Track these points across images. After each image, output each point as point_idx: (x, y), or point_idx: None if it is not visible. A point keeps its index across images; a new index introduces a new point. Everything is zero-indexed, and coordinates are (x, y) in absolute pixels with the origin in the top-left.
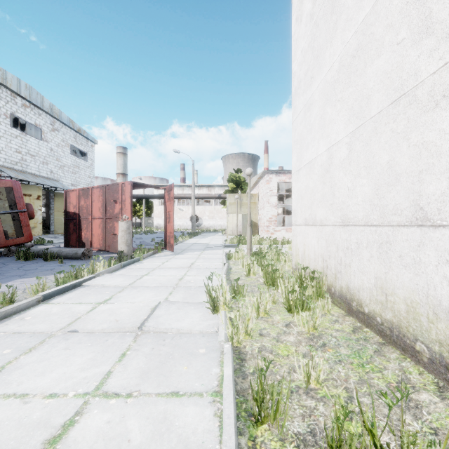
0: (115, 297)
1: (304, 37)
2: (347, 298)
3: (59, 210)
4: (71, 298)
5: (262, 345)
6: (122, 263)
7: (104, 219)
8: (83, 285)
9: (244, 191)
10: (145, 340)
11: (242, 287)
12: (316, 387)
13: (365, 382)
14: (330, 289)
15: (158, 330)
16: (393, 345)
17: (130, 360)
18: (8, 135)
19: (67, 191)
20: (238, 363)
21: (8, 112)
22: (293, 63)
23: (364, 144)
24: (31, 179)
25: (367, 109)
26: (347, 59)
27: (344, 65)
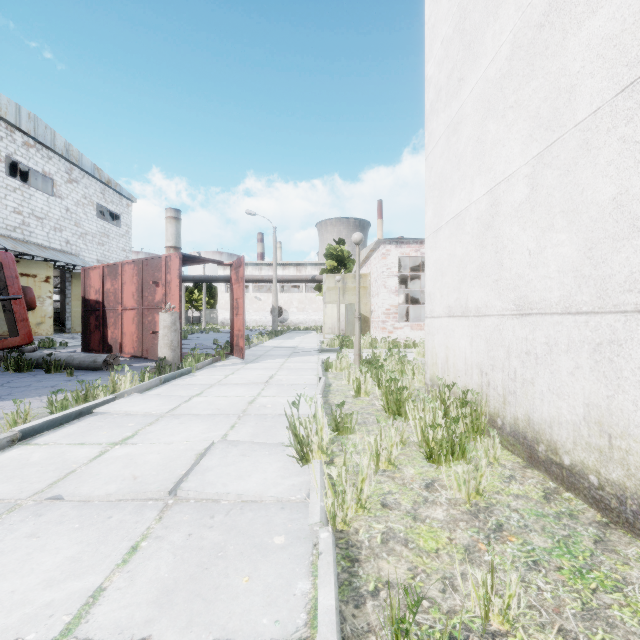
0: (141, 434)
1: (446, 19)
2: (527, 437)
3: (78, 298)
4: (69, 435)
5: (388, 528)
6: (162, 376)
7: (140, 311)
8: (95, 413)
9: (349, 271)
10: (178, 517)
11: (349, 416)
12: (501, 629)
13: (597, 614)
14: (493, 420)
15: (203, 497)
16: (627, 528)
17: (143, 562)
18: (2, 187)
19: (86, 269)
20: (345, 567)
21: (2, 154)
22: (428, 64)
23: (562, 173)
24: (36, 252)
25: (569, 110)
26: (527, 34)
27: (520, 46)
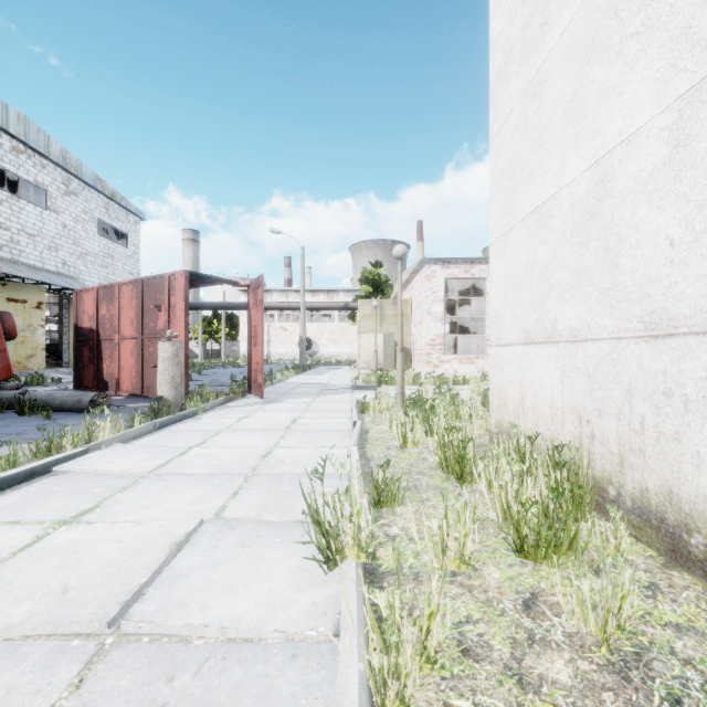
0: (106, 505)
1: None
2: (667, 520)
3: None
4: (4, 507)
5: None
6: (157, 420)
7: (140, 340)
8: (56, 472)
9: (386, 297)
10: (112, 679)
11: (396, 482)
12: None
13: None
14: (601, 488)
15: (164, 632)
16: None
17: None
18: None
19: (79, 292)
20: None
21: None
22: (493, 21)
23: None
24: (25, 273)
25: None
26: None
27: None
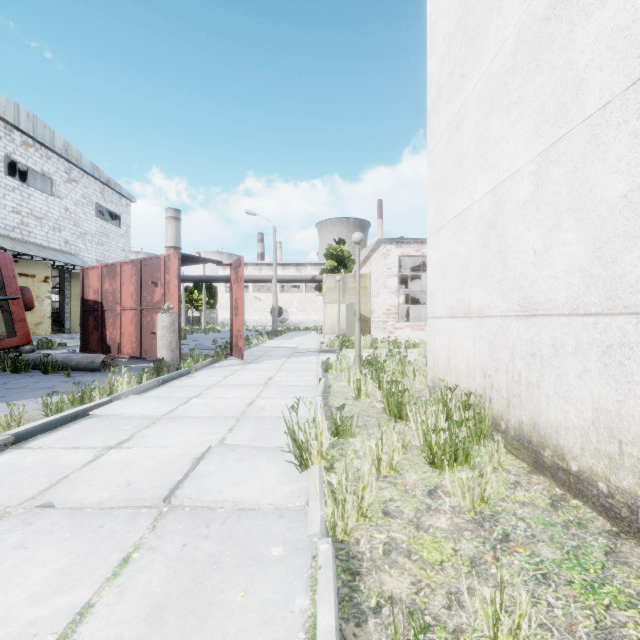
0: (137, 437)
1: (448, 14)
2: (533, 442)
3: (78, 298)
4: (63, 438)
5: (390, 538)
6: (160, 378)
7: (139, 311)
8: (91, 415)
9: (349, 271)
10: (173, 526)
11: (349, 420)
12: None
13: (612, 633)
14: (497, 424)
15: (199, 505)
16: (638, 539)
17: (134, 576)
18: (1, 186)
19: (85, 269)
20: (345, 581)
21: (1, 153)
22: (429, 61)
23: (569, 170)
24: (34, 252)
25: (577, 105)
26: (533, 28)
27: (525, 40)
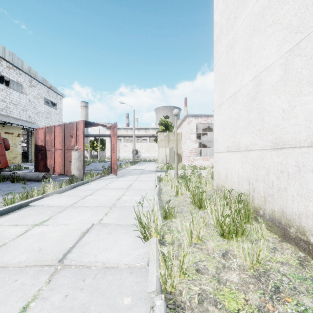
0: (53, 218)
1: None
2: (282, 223)
3: None
4: (11, 219)
5: (202, 290)
6: (72, 185)
7: (63, 150)
8: (30, 205)
9: (171, 131)
10: (61, 280)
11: (173, 208)
12: None
13: None
14: (257, 211)
15: (80, 264)
16: None
17: None
18: None
19: (37, 129)
20: None
21: None
22: (215, 15)
23: (309, 58)
24: (13, 121)
25: None
26: None
27: None
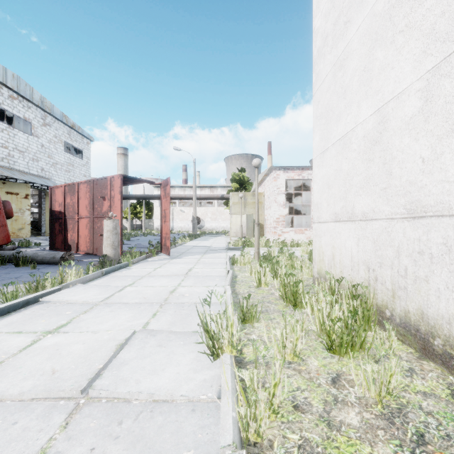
0: (74, 322)
1: None
2: (421, 330)
3: None
4: (11, 323)
5: (304, 439)
6: (104, 270)
7: (92, 219)
8: (42, 301)
9: (248, 191)
10: (85, 423)
11: (254, 307)
12: None
13: None
14: (381, 311)
15: (115, 396)
16: None
17: None
18: None
19: (52, 188)
20: None
21: None
22: (315, 19)
23: None
24: (18, 176)
25: None
26: None
27: None
